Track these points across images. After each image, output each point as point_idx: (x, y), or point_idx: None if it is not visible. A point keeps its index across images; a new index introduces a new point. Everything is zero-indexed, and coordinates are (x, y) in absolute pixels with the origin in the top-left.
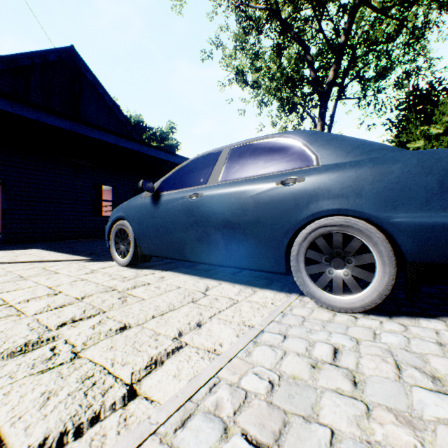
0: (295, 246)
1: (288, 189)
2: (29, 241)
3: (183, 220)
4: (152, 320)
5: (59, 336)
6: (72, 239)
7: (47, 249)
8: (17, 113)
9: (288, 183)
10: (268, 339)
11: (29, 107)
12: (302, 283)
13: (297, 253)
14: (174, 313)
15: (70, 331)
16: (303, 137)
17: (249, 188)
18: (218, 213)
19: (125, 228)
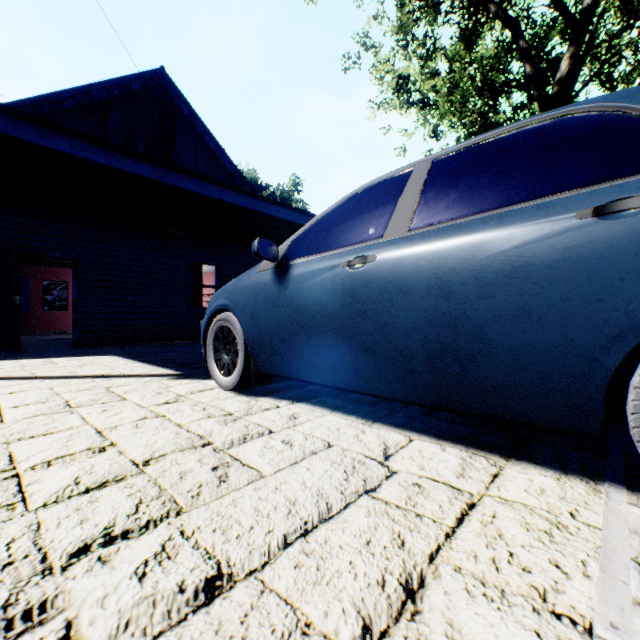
0: None
1: (619, 225)
2: (107, 344)
3: (335, 311)
4: (283, 558)
5: (55, 602)
6: (162, 340)
7: (125, 356)
8: (80, 155)
9: (620, 211)
10: None
11: (97, 147)
12: None
13: None
14: (334, 534)
15: (87, 582)
16: None
17: (494, 234)
18: (414, 295)
19: (230, 326)
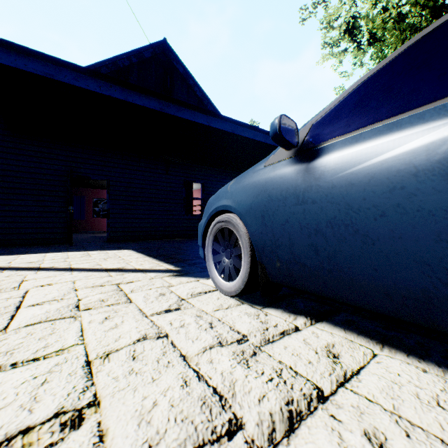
0: None
1: None
2: (128, 240)
3: (442, 202)
4: None
5: None
6: (164, 238)
7: (138, 250)
8: (105, 93)
9: None
10: None
11: (116, 86)
12: None
13: None
14: None
15: None
16: None
17: None
18: None
19: (231, 227)
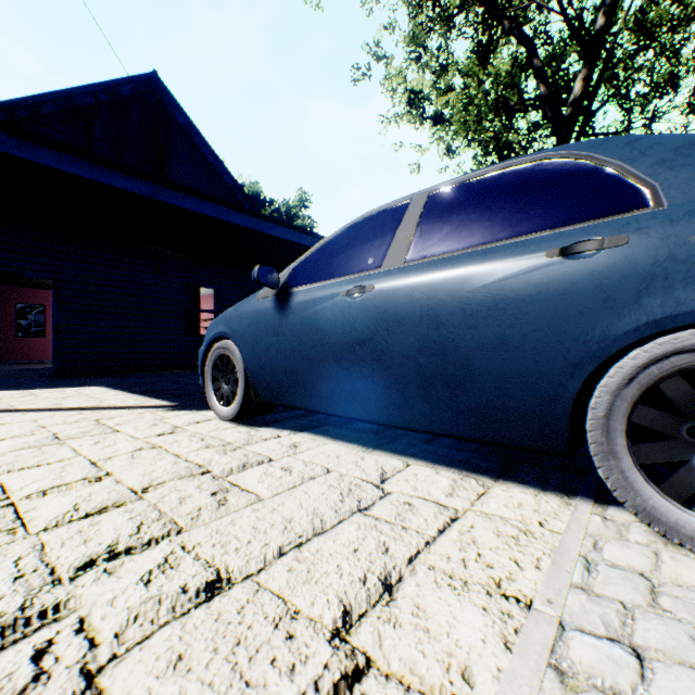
0: (600, 397)
1: (579, 265)
2: (92, 374)
3: (335, 339)
4: (277, 564)
5: (68, 604)
6: (154, 370)
7: (113, 387)
8: (65, 169)
9: (581, 252)
10: (592, 661)
11: (83, 160)
12: (620, 485)
13: (606, 413)
14: (326, 544)
15: (96, 588)
16: (607, 150)
17: (479, 269)
18: (408, 324)
19: (229, 354)
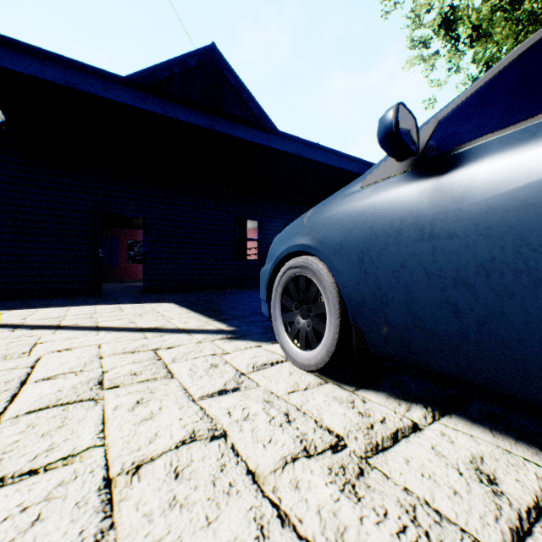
0: None
1: None
2: (169, 291)
3: None
4: None
5: None
6: (213, 288)
7: (181, 304)
8: (140, 106)
9: None
10: None
11: (154, 97)
12: None
13: None
14: None
15: None
16: None
17: None
18: None
19: (310, 275)
